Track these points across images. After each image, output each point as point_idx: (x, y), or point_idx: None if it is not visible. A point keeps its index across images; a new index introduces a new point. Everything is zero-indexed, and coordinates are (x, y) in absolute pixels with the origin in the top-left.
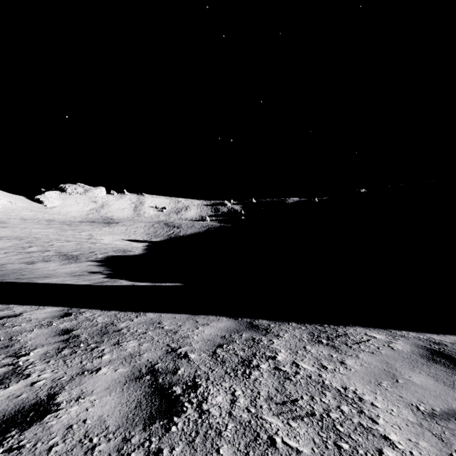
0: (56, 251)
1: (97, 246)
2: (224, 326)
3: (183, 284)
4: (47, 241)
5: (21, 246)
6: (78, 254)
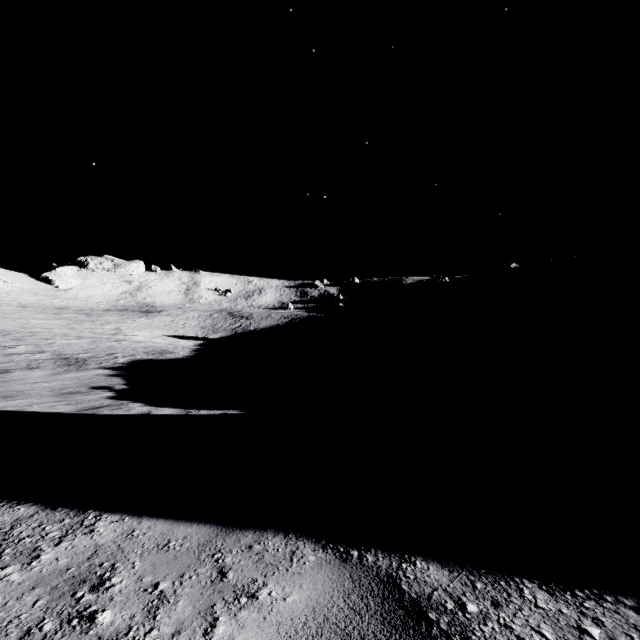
0: (54, 353)
1: (122, 345)
2: (307, 613)
3: (238, 412)
4: (46, 338)
5: (2, 344)
6: (88, 357)
